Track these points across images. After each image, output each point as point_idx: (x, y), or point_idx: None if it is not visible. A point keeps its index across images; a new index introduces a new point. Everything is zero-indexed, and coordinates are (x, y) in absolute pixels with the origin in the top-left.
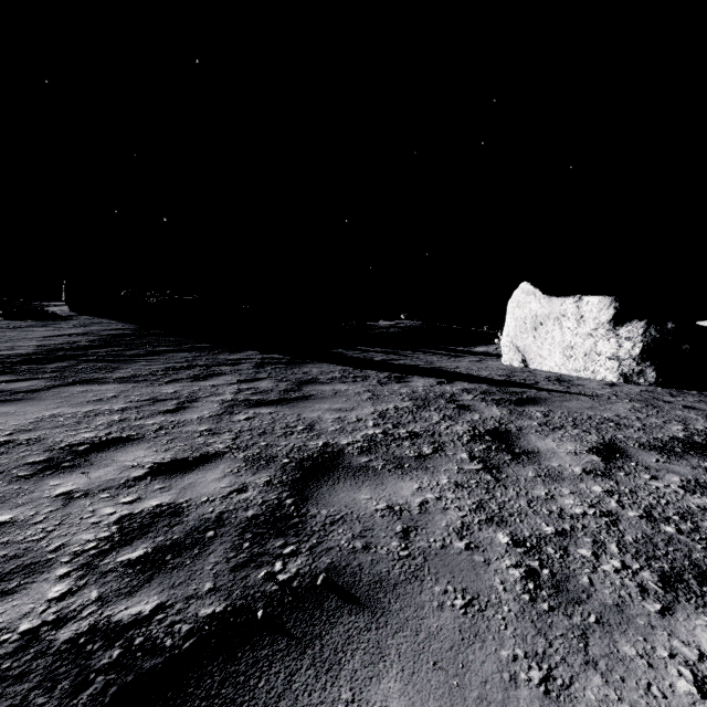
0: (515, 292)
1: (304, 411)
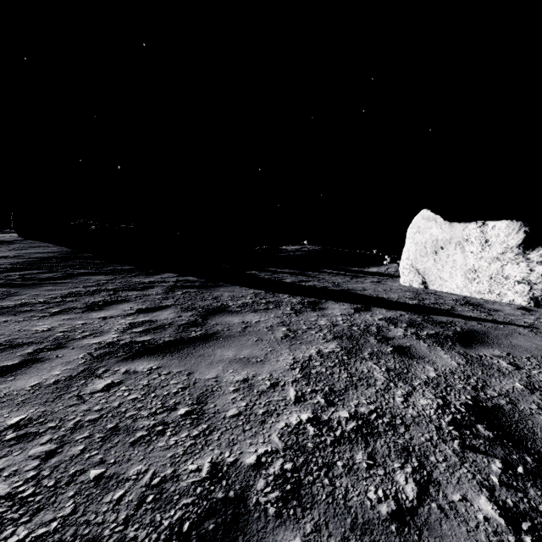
0: (415, 218)
1: (198, 365)
